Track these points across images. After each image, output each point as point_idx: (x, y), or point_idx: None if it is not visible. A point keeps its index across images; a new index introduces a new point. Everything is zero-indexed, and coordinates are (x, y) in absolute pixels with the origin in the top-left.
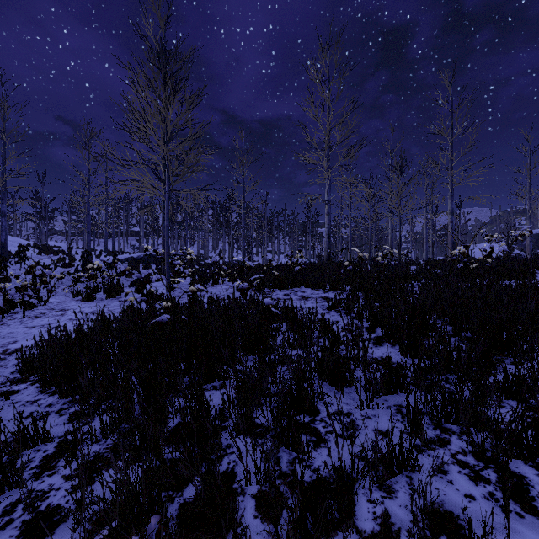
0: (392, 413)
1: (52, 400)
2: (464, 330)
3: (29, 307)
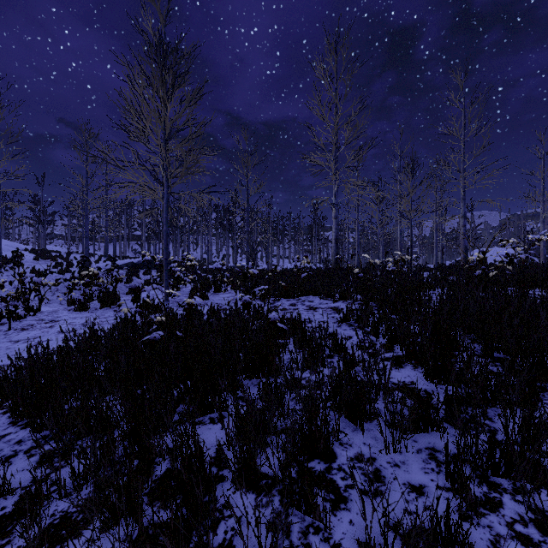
0: (424, 459)
1: (23, 435)
2: (496, 350)
3: (16, 318)
